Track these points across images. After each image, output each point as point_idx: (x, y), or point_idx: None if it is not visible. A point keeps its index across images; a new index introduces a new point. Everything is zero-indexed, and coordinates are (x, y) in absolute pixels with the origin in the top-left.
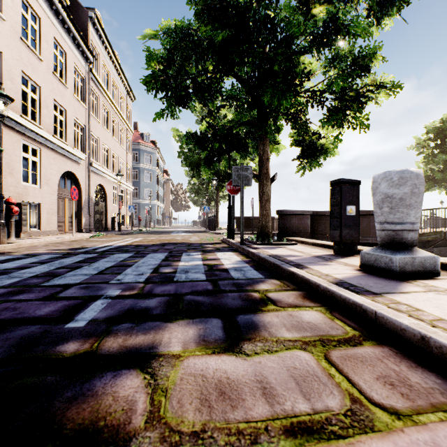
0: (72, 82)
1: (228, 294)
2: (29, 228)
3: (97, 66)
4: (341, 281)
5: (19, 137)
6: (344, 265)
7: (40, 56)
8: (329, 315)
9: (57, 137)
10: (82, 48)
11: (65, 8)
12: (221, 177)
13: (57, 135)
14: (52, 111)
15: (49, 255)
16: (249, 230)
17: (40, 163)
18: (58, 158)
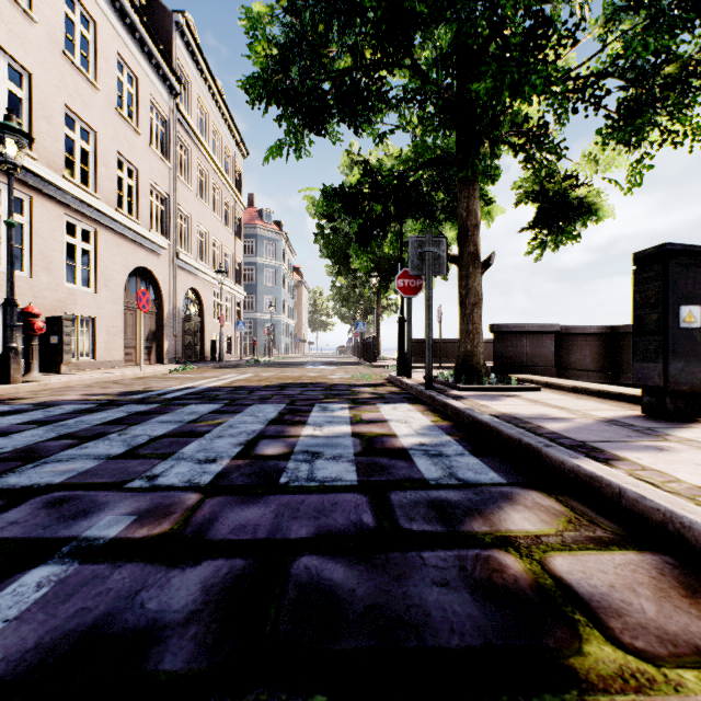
0: (147, 126)
1: (424, 554)
2: (78, 356)
3: (188, 102)
4: None
5: (60, 212)
6: None
7: (96, 82)
8: None
9: (123, 213)
10: (162, 71)
11: (134, 5)
12: (385, 272)
13: (123, 210)
14: (115, 170)
15: (72, 406)
16: (433, 362)
17: (96, 252)
18: (124, 246)
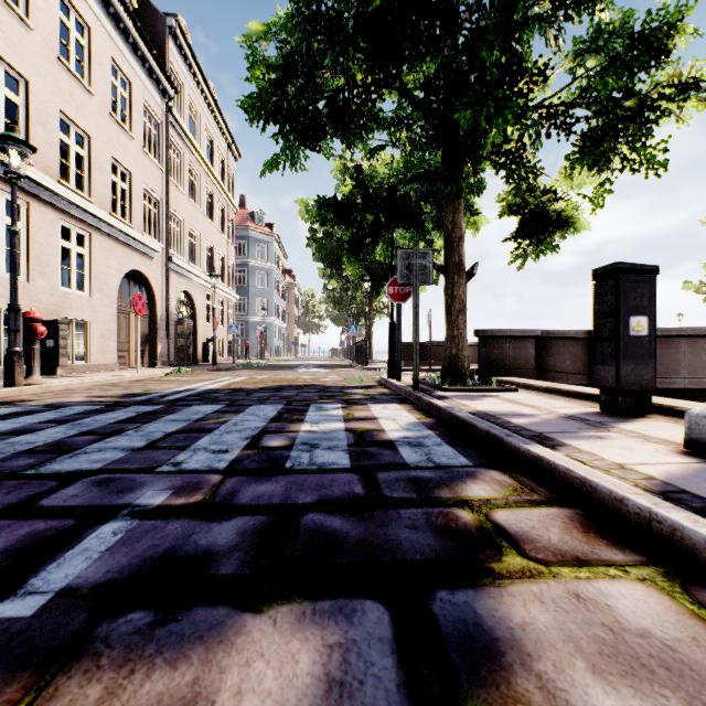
0: (140, 130)
1: (401, 511)
2: (72, 359)
3: (180, 105)
4: (670, 488)
5: (55, 216)
6: (642, 438)
7: (90, 87)
8: (688, 602)
9: (117, 217)
10: (156, 75)
11: (128, 11)
12: (377, 276)
13: (117, 213)
14: (109, 175)
15: (82, 407)
16: (424, 364)
17: (90, 256)
18: (118, 250)
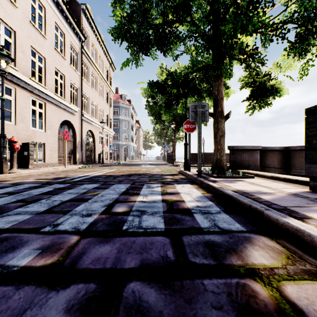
0: (69, 56)
1: (204, 282)
2: (37, 161)
3: (88, 45)
4: None
5: (28, 94)
6: None
7: (45, 35)
8: None
9: (58, 95)
10: (76, 31)
11: (63, 0)
12: (178, 122)
13: (58, 94)
14: (54, 76)
15: (29, 185)
16: None
17: (45, 113)
18: (58, 111)
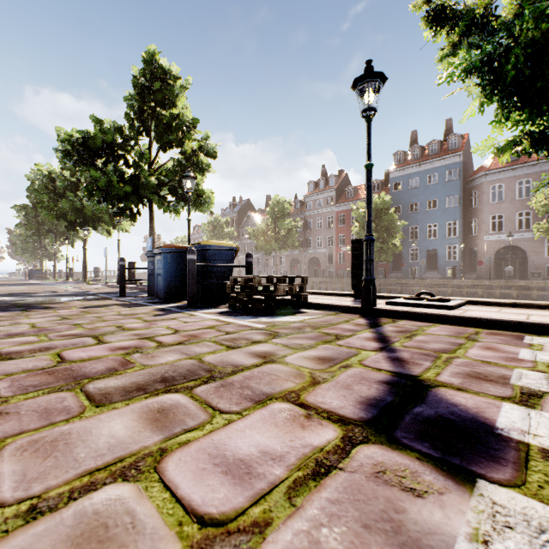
0: None
1: None
2: None
3: None
4: None
5: None
6: None
7: None
8: None
9: None
10: None
11: None
12: None
13: None
14: None
15: None
16: None
17: None
18: None
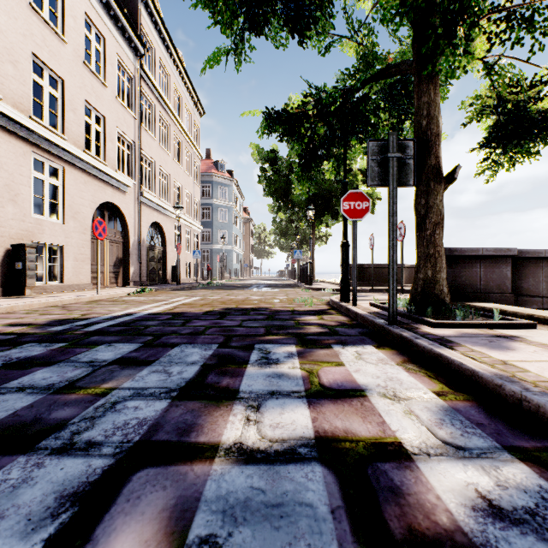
0: (114, 80)
1: None
2: (46, 280)
3: (152, 64)
4: None
5: (27, 149)
6: None
7: (64, 36)
8: None
9: (90, 154)
10: (128, 34)
11: None
12: (319, 207)
13: (91, 152)
14: (83, 116)
15: None
16: (364, 285)
17: (64, 188)
18: (92, 183)
